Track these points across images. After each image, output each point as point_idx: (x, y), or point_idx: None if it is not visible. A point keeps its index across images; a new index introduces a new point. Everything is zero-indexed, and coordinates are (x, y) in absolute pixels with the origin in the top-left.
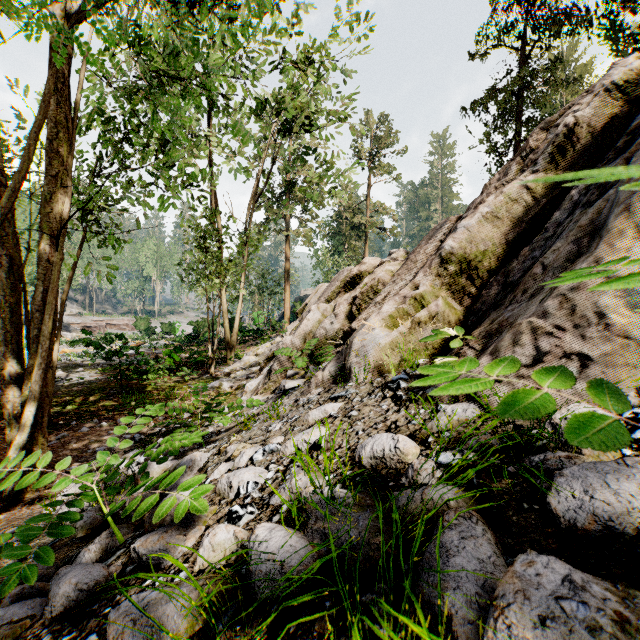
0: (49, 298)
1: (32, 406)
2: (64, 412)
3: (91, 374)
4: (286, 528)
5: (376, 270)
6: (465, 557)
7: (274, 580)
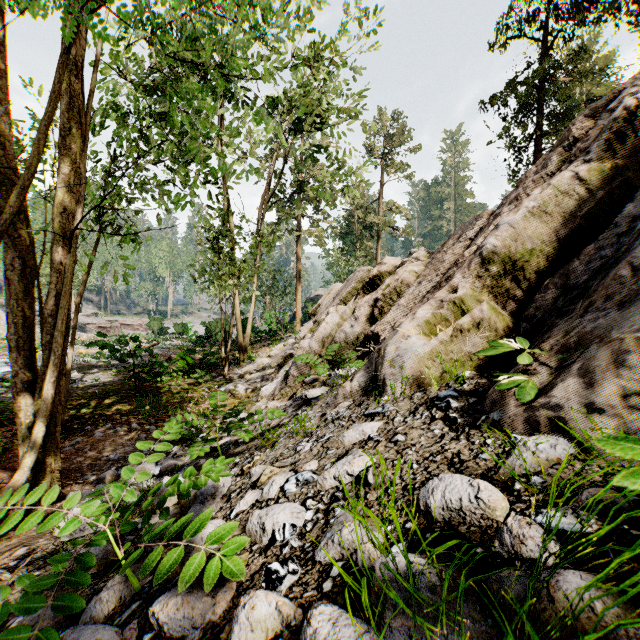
0: (61, 302)
1: (44, 416)
2: (79, 416)
3: (106, 375)
4: (355, 622)
5: (398, 271)
6: None
7: None
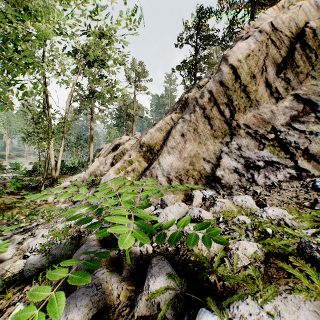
0: None
1: None
2: None
3: None
4: (40, 255)
5: (125, 143)
6: (83, 251)
7: (28, 269)
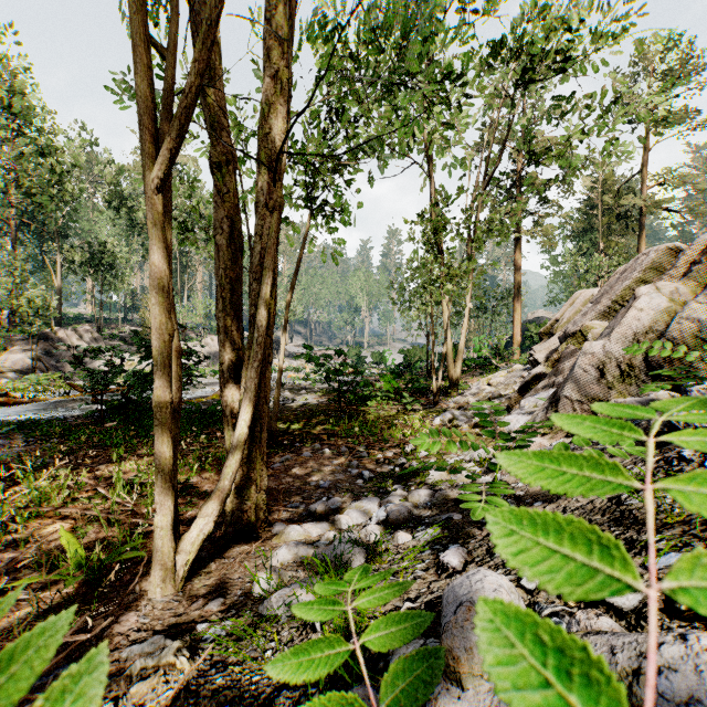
0: (266, 260)
1: (246, 413)
2: (288, 431)
3: (312, 396)
4: None
5: None
6: None
7: None
